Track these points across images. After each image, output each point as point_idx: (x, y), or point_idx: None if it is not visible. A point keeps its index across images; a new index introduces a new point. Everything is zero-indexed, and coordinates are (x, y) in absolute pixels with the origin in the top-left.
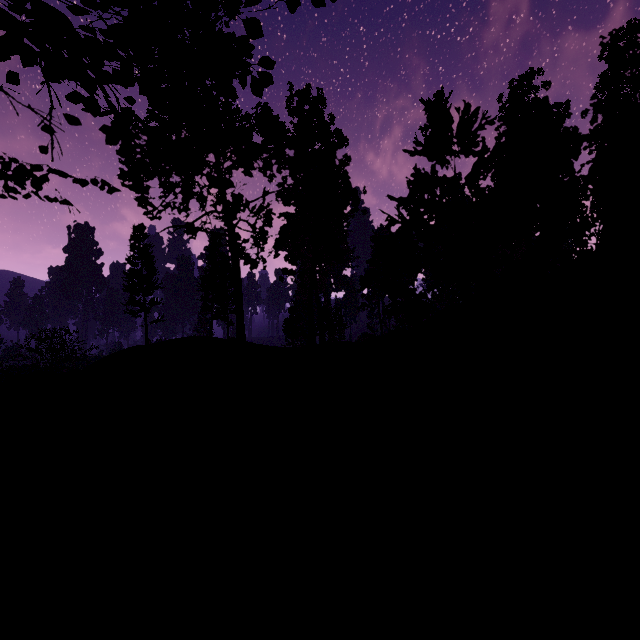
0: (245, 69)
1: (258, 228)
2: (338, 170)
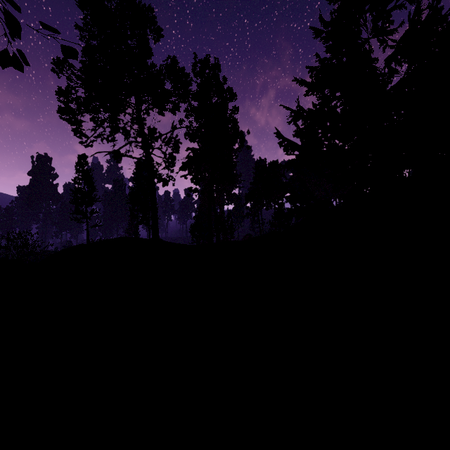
0: (159, 33)
1: (168, 154)
2: (229, 117)
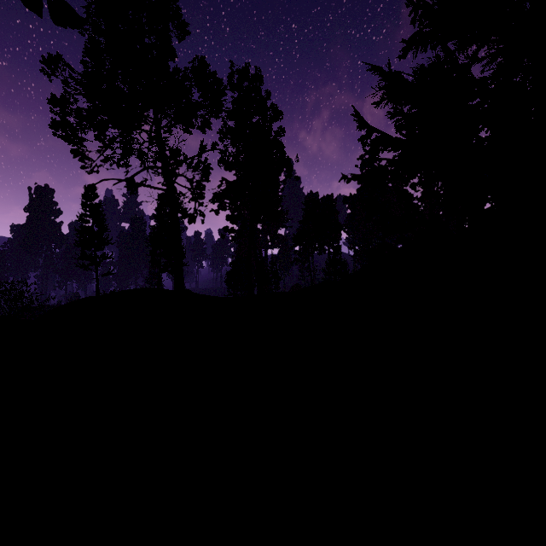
0: (184, 29)
1: (195, 182)
2: (274, 140)
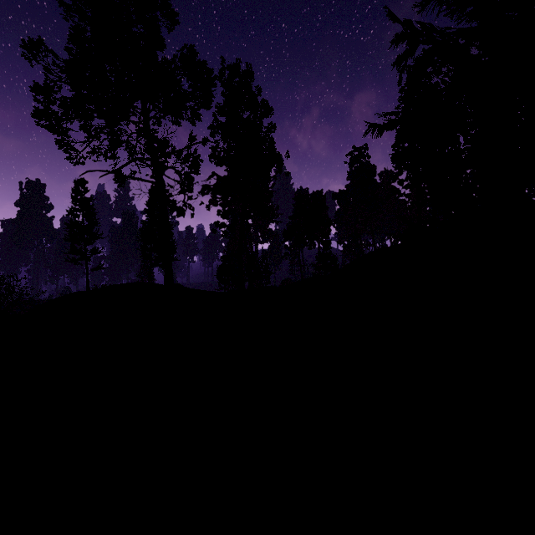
0: (173, 19)
1: (184, 173)
2: (264, 136)
